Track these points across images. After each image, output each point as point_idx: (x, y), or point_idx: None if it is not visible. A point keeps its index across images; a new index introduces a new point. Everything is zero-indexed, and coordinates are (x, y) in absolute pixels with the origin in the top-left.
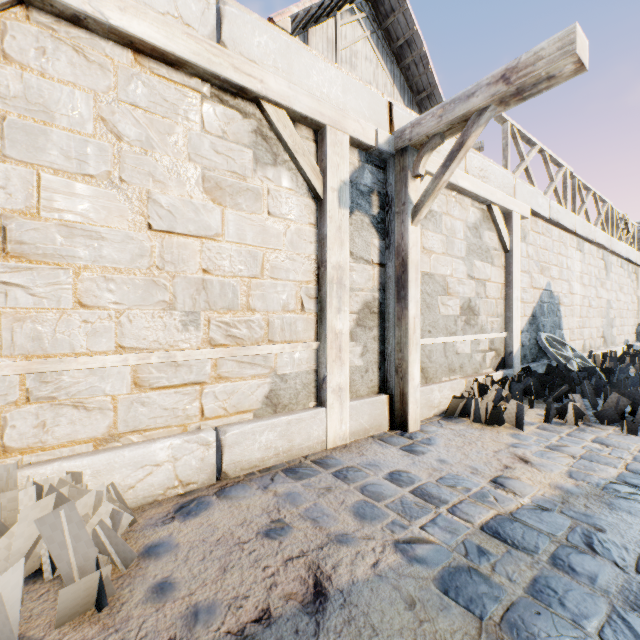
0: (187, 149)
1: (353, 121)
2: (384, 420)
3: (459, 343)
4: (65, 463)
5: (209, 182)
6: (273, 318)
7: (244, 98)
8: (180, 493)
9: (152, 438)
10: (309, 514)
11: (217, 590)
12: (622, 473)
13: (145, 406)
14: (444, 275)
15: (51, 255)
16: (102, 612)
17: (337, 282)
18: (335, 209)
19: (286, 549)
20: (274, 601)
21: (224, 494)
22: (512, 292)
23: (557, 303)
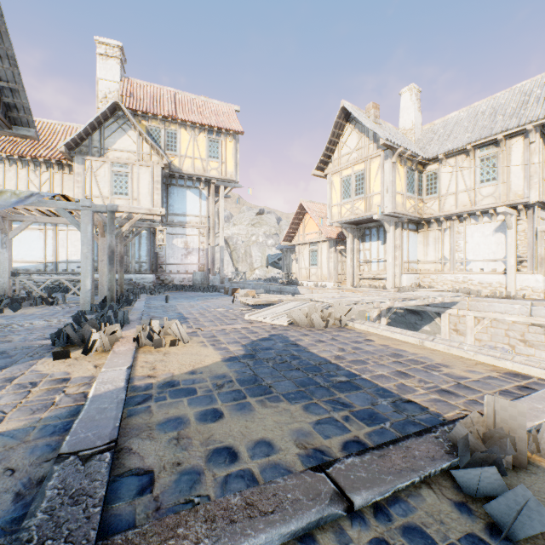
0: (524, 337)
1: None
2: None
3: None
4: None
5: (530, 343)
6: None
7: (540, 323)
8: None
9: None
10: None
11: None
12: None
13: None
14: None
15: None
16: None
17: None
18: None
19: None
20: None
21: None
22: None
23: None
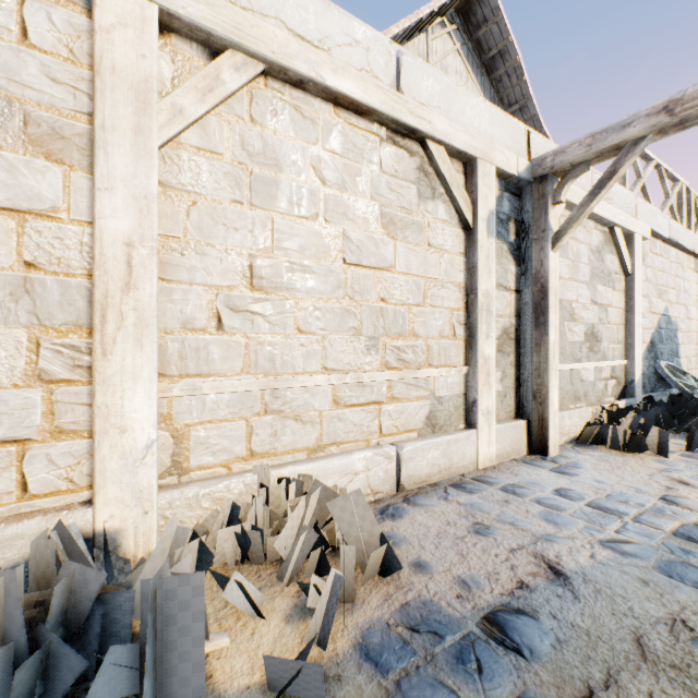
0: (370, 189)
1: (499, 152)
2: (523, 445)
3: (583, 370)
4: (297, 467)
5: (385, 218)
6: (432, 343)
7: (411, 138)
8: (371, 500)
9: (346, 450)
10: (503, 519)
11: (468, 568)
12: None
13: (341, 421)
14: (570, 301)
15: (280, 288)
16: (386, 578)
17: (486, 309)
18: (484, 238)
19: (503, 543)
20: (523, 577)
21: (412, 502)
22: (633, 317)
23: (674, 329)
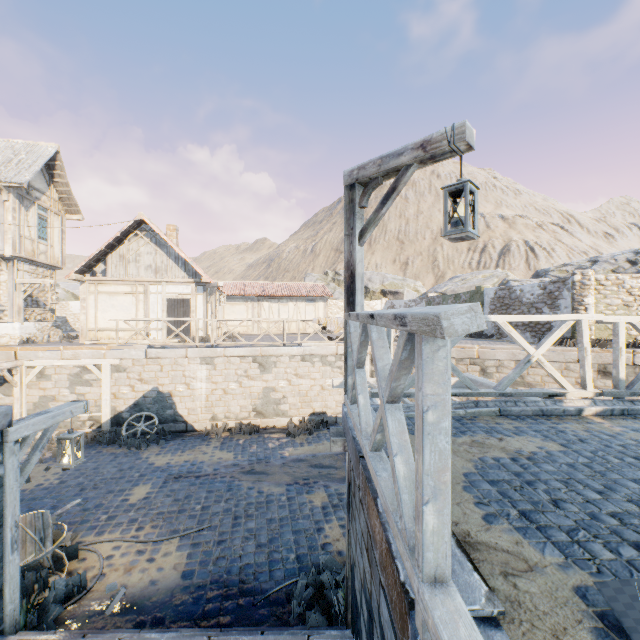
0: None
1: None
2: None
3: None
4: None
5: None
6: None
7: None
8: None
9: None
10: None
11: None
12: None
13: None
14: (54, 395)
15: None
16: None
17: None
18: None
19: None
20: None
21: None
22: (103, 397)
23: (169, 396)
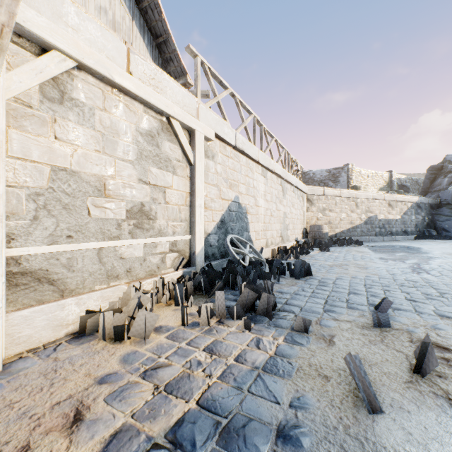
0: None
1: None
2: None
3: (126, 247)
4: None
5: None
6: None
7: None
8: None
9: None
10: None
11: None
12: (187, 413)
13: None
14: (99, 175)
15: None
16: None
17: None
18: None
19: None
20: None
21: None
22: (195, 200)
23: (245, 212)
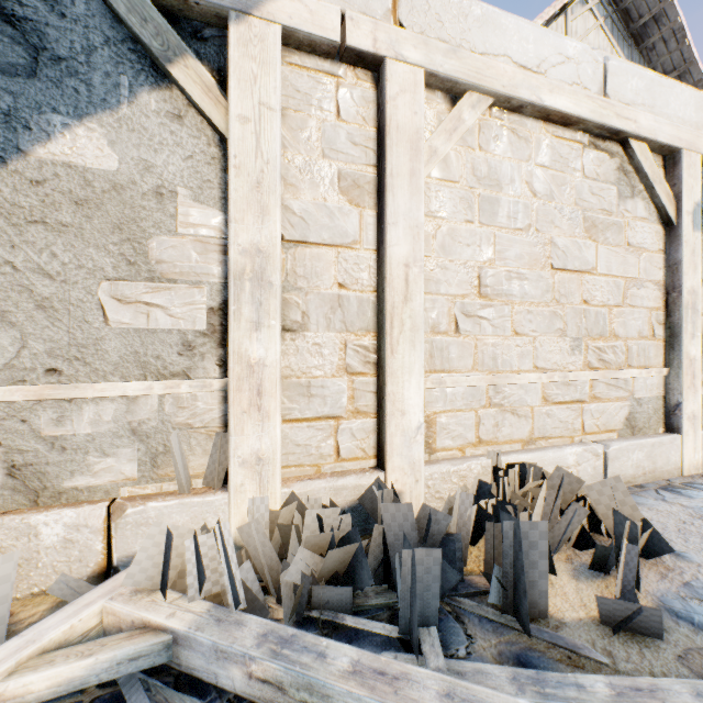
0: (573, 195)
1: None
2: None
3: None
4: (519, 455)
5: (587, 222)
6: (630, 344)
7: (611, 140)
8: None
9: (552, 445)
10: None
11: None
12: None
13: (549, 417)
14: None
15: (500, 294)
16: (649, 560)
17: (690, 307)
18: (689, 233)
19: None
20: None
21: None
22: None
23: None
